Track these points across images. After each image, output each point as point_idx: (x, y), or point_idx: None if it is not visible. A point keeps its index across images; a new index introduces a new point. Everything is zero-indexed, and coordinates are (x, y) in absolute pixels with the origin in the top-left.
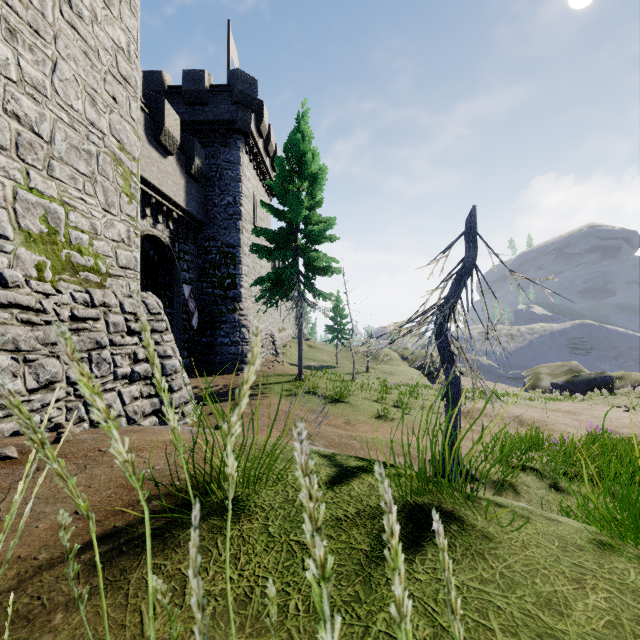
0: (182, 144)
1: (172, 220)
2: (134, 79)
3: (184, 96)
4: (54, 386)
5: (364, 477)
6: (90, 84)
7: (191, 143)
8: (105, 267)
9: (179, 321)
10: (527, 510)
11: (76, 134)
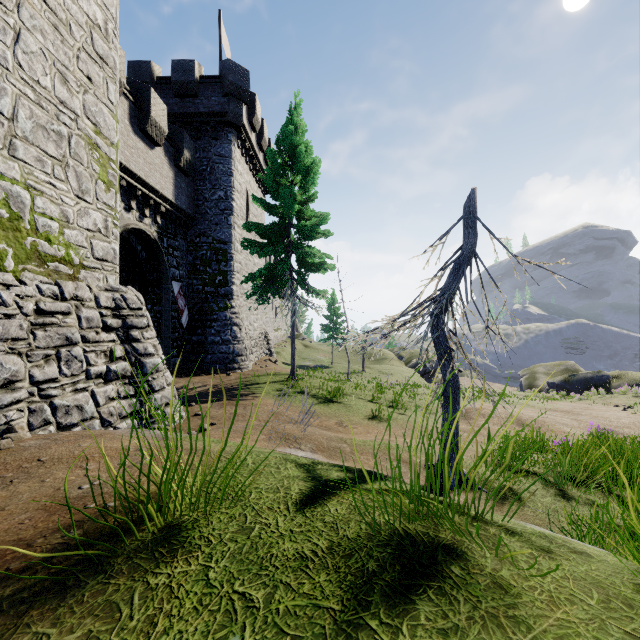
0: (171, 136)
1: (160, 214)
2: (112, 59)
3: (173, 87)
4: (14, 386)
5: (344, 495)
6: (60, 60)
7: (180, 135)
8: (78, 258)
9: (168, 319)
10: (546, 538)
11: (44, 113)
